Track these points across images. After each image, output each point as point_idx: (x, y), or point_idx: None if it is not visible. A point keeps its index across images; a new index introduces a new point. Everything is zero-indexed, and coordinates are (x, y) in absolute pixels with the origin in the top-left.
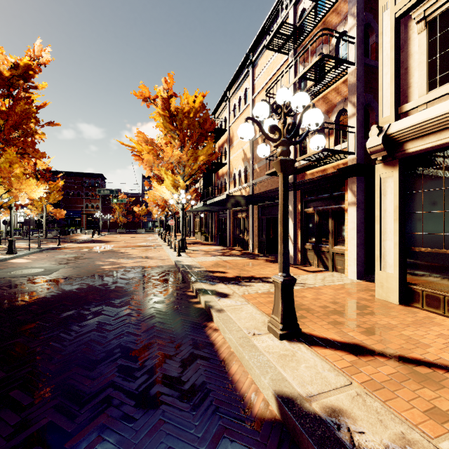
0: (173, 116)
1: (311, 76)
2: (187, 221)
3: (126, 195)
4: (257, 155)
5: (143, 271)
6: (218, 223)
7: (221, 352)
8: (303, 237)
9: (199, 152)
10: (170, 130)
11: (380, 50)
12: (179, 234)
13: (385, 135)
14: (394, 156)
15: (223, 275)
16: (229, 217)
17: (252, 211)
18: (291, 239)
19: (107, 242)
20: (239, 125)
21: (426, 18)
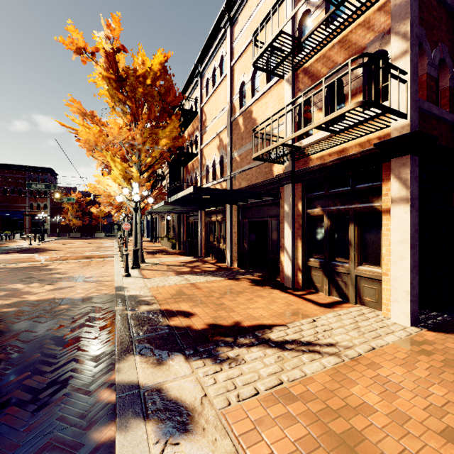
0: (123, 81)
1: None
2: (153, 224)
3: (82, 194)
4: (236, 139)
5: (50, 312)
6: (188, 227)
7: None
8: (305, 250)
9: (160, 133)
10: (118, 100)
11: None
12: (144, 239)
13: None
14: None
15: (186, 323)
16: (200, 219)
17: (230, 213)
18: (287, 252)
19: (44, 251)
20: (213, 105)
21: None
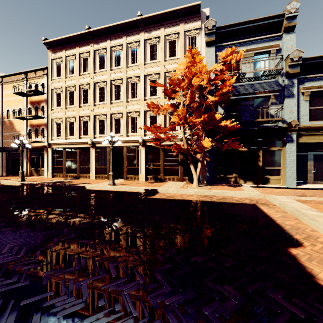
0: None
1: (32, 116)
2: None
3: None
4: (5, 128)
5: None
6: None
7: (7, 185)
8: (31, 166)
9: None
10: None
11: (49, 123)
12: None
13: (49, 143)
14: (51, 147)
15: None
16: None
17: (2, 155)
18: (25, 167)
19: None
20: None
21: (56, 122)
